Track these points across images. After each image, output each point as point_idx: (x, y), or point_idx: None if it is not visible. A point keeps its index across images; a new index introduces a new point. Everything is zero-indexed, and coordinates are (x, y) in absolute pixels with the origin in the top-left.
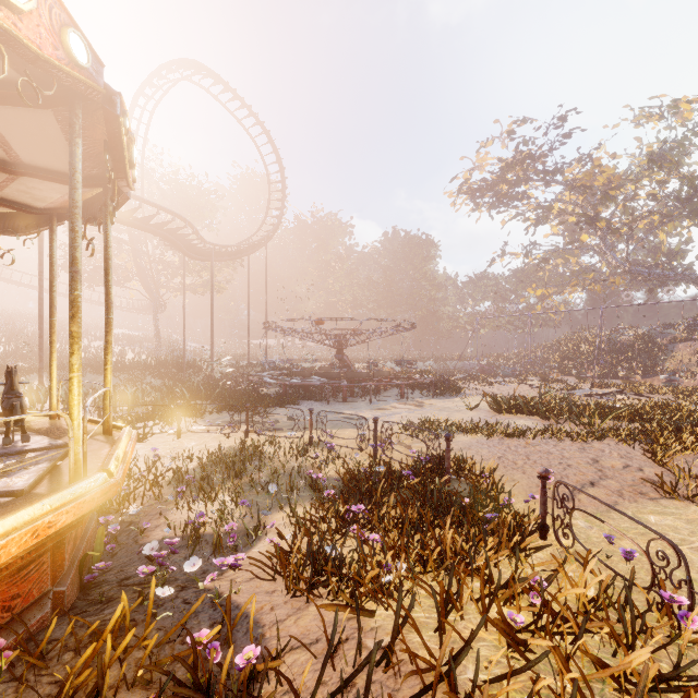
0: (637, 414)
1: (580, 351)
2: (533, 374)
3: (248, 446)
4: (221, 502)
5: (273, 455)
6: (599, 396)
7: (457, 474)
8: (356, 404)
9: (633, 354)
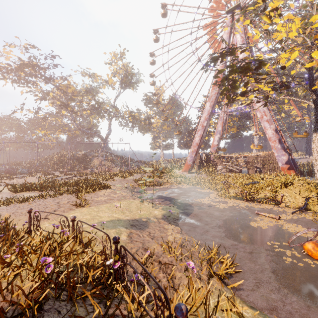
0: (77, 183)
1: (62, 160)
2: (39, 171)
3: None
4: None
5: None
6: (67, 178)
7: None
8: None
9: (81, 161)
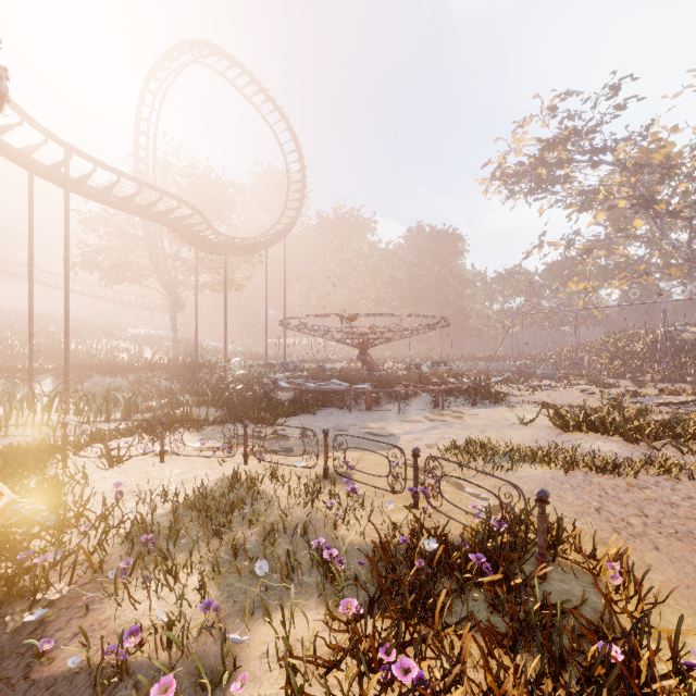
0: None
1: (633, 351)
2: (579, 377)
3: (240, 481)
4: (182, 589)
5: (271, 499)
6: (675, 406)
7: (554, 554)
8: (382, 413)
9: None
